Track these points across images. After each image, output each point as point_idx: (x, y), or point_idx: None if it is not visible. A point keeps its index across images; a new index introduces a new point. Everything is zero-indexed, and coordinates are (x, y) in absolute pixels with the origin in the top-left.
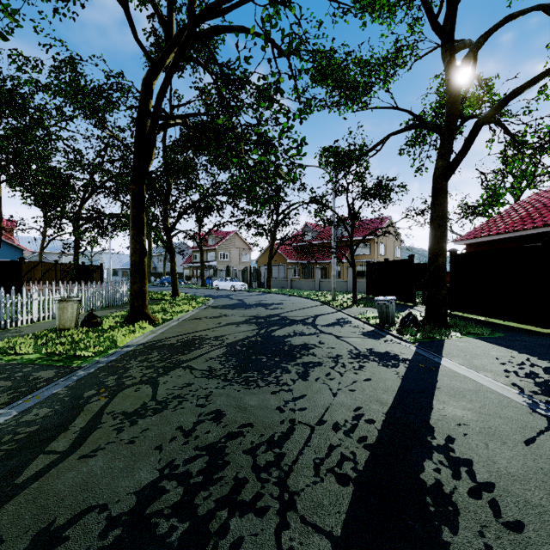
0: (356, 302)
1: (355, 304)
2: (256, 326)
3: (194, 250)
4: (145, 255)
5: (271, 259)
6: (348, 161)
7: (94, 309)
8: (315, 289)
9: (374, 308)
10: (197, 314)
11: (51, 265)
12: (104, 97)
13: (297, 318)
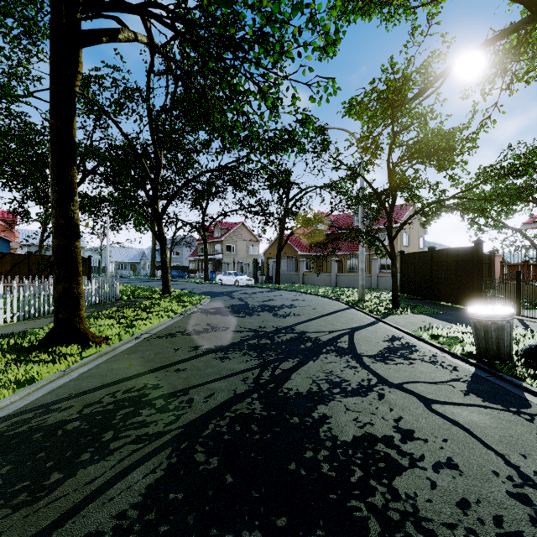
0: (397, 306)
1: (397, 309)
2: (256, 357)
3: (200, 242)
4: (77, 236)
5: (280, 251)
6: (401, 90)
7: (37, 316)
8: (331, 284)
9: (429, 315)
10: (175, 324)
11: (23, 257)
12: (31, 3)
13: (323, 336)
